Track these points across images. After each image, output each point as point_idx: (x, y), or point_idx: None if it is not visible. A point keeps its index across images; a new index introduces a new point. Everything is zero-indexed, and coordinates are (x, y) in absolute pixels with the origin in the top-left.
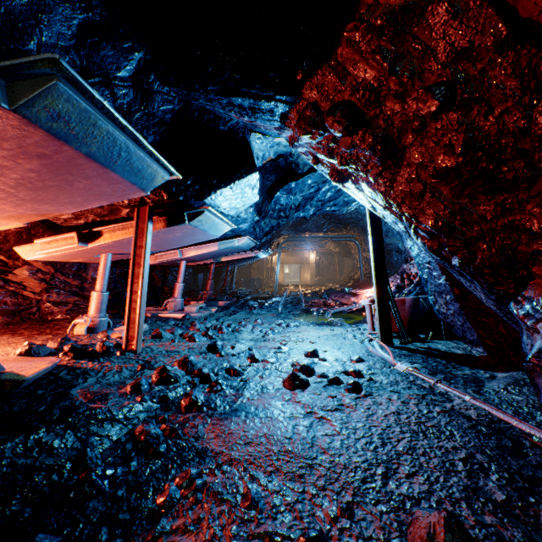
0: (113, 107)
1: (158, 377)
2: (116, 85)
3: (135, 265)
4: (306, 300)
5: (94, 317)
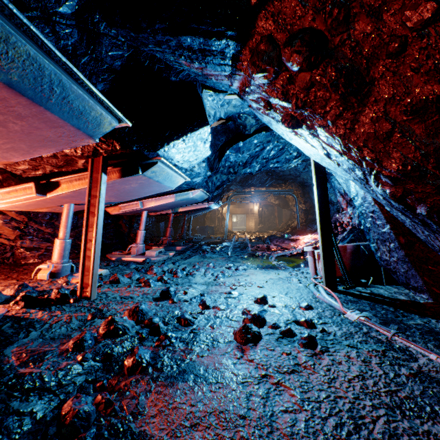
0: (56, 47)
1: (105, 329)
2: (57, 22)
3: (89, 214)
4: (251, 244)
5: (57, 262)
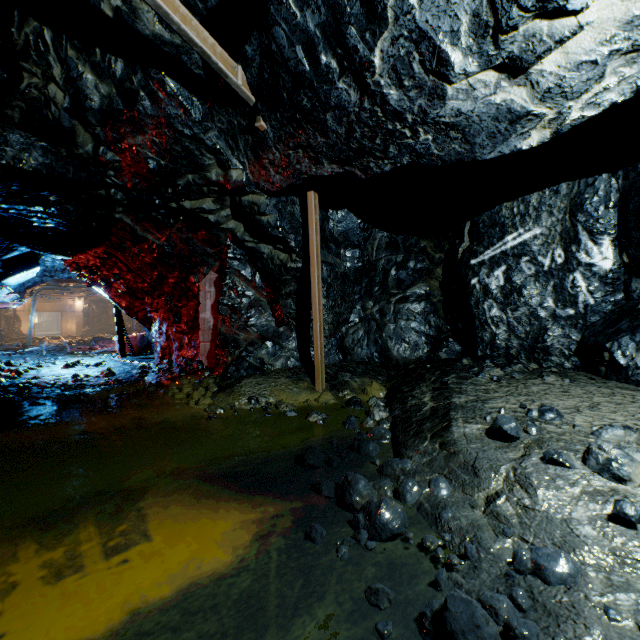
0: None
1: None
2: None
3: None
4: (71, 347)
5: None
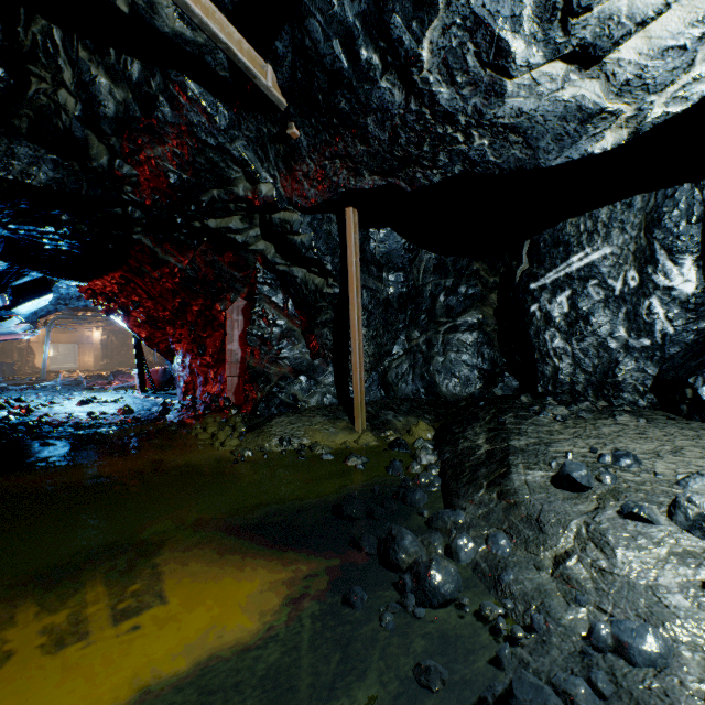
0: None
1: None
2: None
3: None
4: (88, 382)
5: None
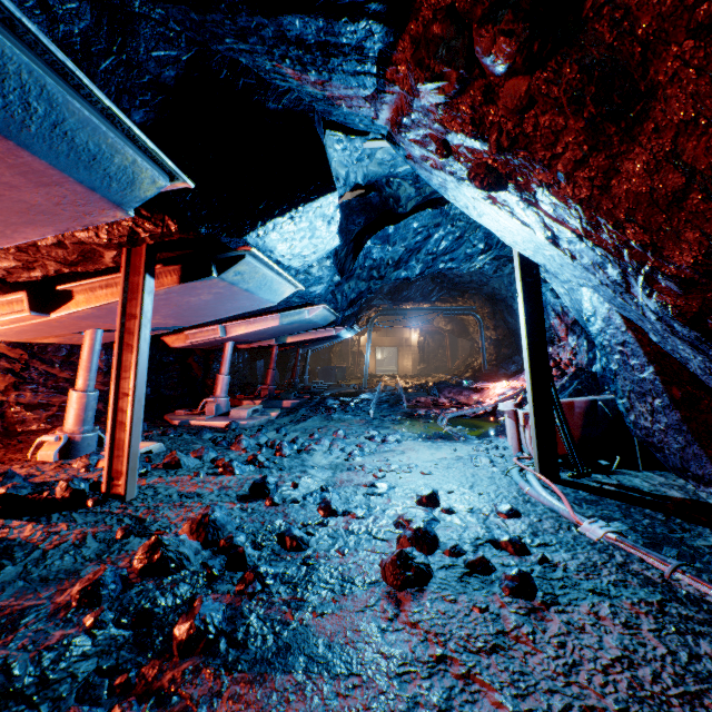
0: (49, 38)
1: (144, 561)
2: None
3: (123, 348)
4: (408, 397)
5: (73, 431)
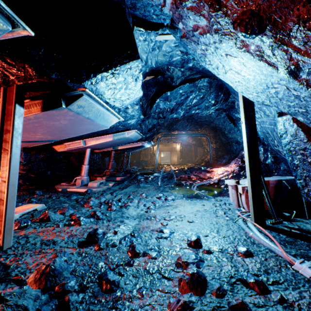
0: None
1: None
2: None
3: (1, 151)
4: (176, 175)
5: None
